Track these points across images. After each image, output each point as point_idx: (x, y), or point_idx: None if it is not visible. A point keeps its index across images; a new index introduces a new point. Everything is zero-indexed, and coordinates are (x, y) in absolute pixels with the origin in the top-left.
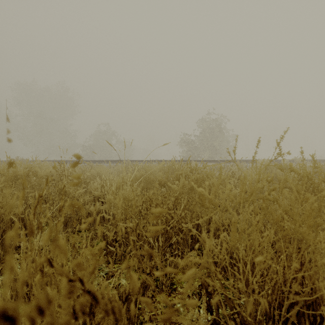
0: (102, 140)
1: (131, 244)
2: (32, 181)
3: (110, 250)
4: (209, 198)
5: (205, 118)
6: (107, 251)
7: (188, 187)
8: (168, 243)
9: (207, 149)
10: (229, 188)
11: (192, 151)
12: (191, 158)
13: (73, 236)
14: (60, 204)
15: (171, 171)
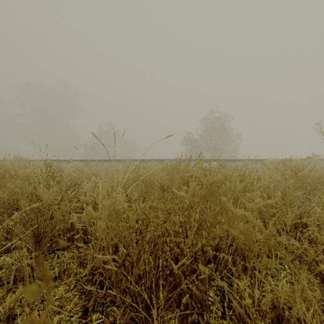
0: (105, 139)
1: (115, 289)
2: (7, 184)
3: (87, 290)
4: (265, 234)
5: (209, 116)
6: (85, 289)
7: (200, 195)
8: (174, 292)
9: (211, 148)
10: (322, 216)
11: (195, 150)
12: (194, 157)
13: (48, 257)
14: (32, 215)
15: (175, 172)
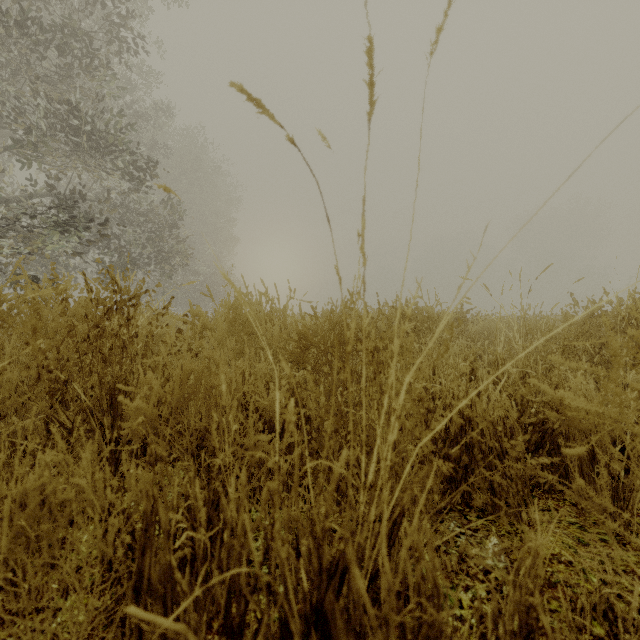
0: None
1: None
2: None
3: None
4: None
5: None
6: None
7: None
8: None
9: None
10: None
11: None
12: None
13: None
14: None
15: None
